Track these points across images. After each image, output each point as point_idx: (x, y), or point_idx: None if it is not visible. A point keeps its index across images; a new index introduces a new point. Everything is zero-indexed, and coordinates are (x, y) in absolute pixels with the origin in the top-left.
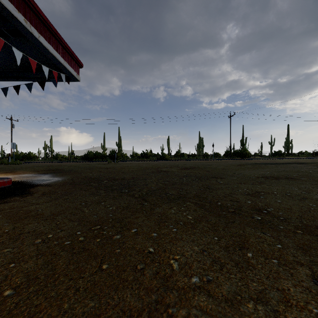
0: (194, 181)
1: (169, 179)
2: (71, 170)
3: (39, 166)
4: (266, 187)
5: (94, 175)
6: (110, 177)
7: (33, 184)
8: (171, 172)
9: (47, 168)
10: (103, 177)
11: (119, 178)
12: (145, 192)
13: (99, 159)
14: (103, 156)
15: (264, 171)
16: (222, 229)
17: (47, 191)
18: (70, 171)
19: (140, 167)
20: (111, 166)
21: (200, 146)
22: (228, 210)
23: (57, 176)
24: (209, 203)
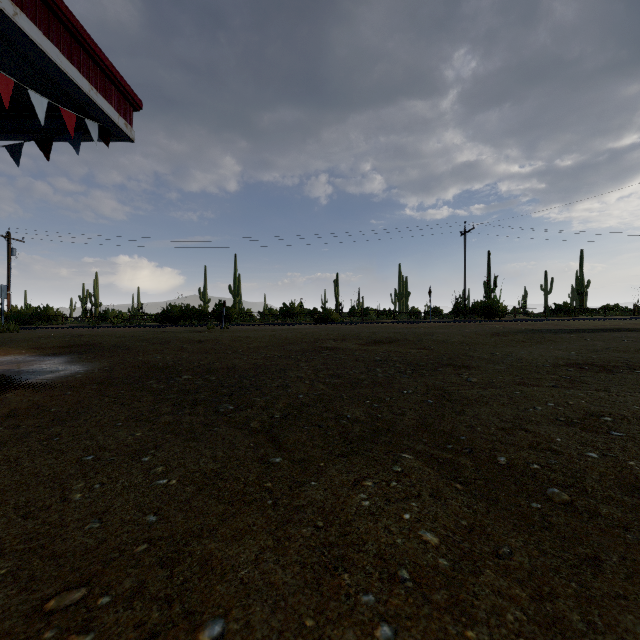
0: (402, 375)
1: (341, 371)
2: (118, 347)
3: (53, 336)
4: (603, 397)
5: (165, 358)
6: (201, 365)
7: (8, 382)
8: (346, 351)
9: (68, 342)
10: (185, 365)
11: (221, 367)
12: (281, 412)
13: (192, 321)
14: (201, 314)
15: (560, 348)
16: (579, 617)
17: (24, 405)
18: (115, 348)
19: (275, 339)
20: (211, 336)
21: (402, 294)
22: (545, 494)
23: (81, 360)
24: (470, 456)
